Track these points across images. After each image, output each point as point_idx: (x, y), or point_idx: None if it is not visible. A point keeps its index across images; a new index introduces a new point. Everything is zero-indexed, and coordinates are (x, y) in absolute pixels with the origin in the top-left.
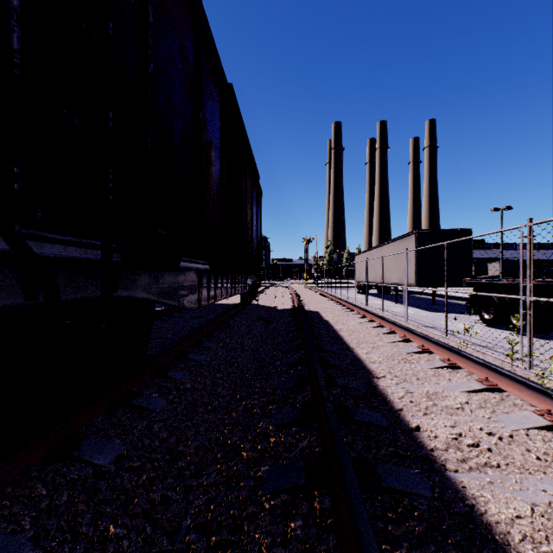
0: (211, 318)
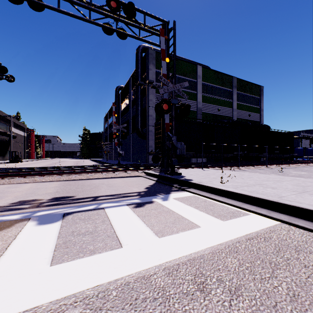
0: None
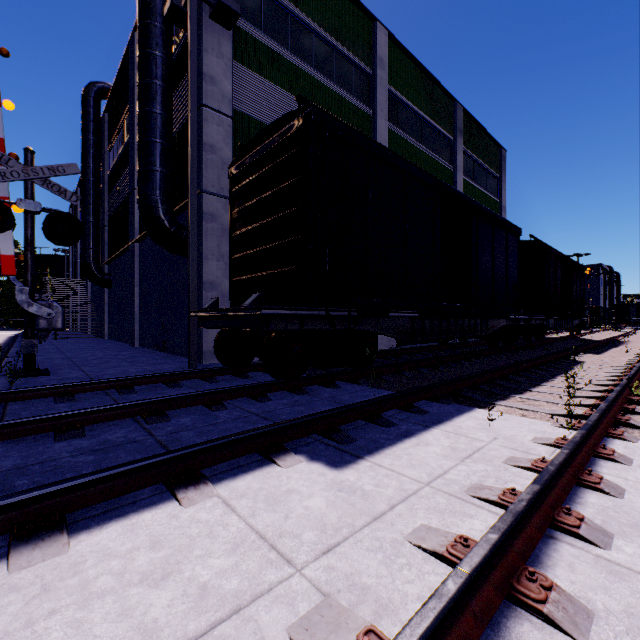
0: None
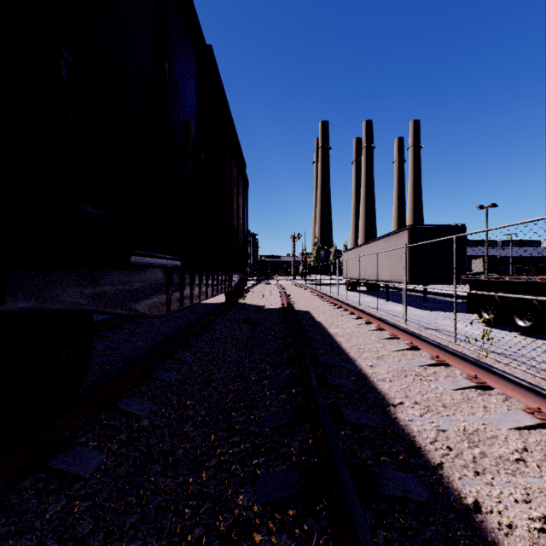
0: (191, 320)
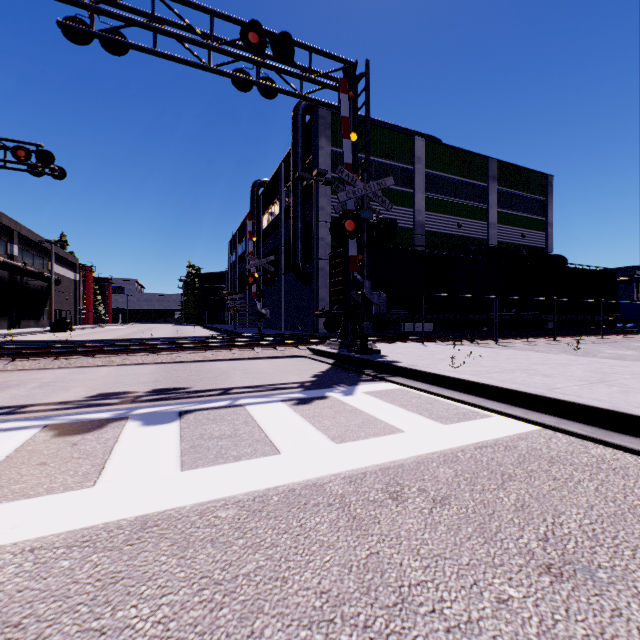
0: None
